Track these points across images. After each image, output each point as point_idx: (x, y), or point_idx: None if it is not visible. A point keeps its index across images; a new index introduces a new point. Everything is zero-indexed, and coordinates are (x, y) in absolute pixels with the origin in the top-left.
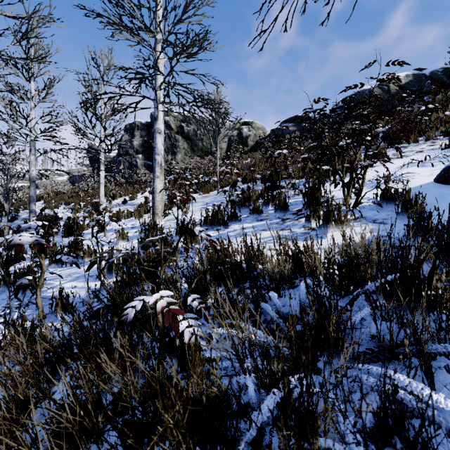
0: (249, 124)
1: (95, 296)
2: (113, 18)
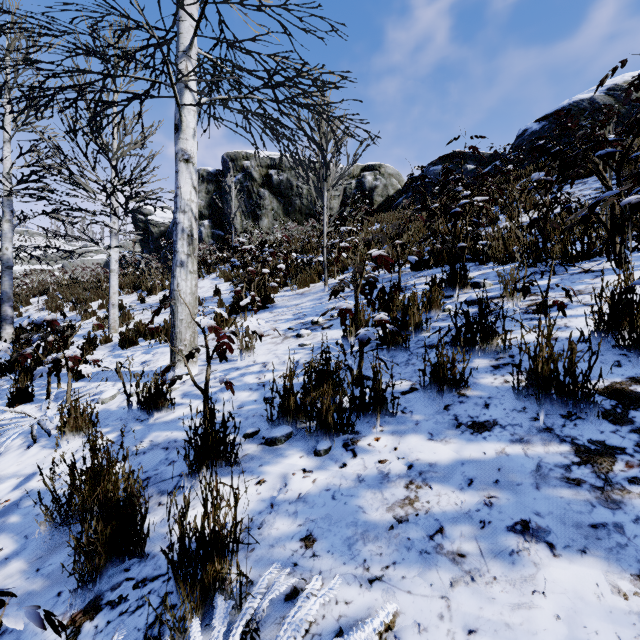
0: (375, 169)
1: None
2: None
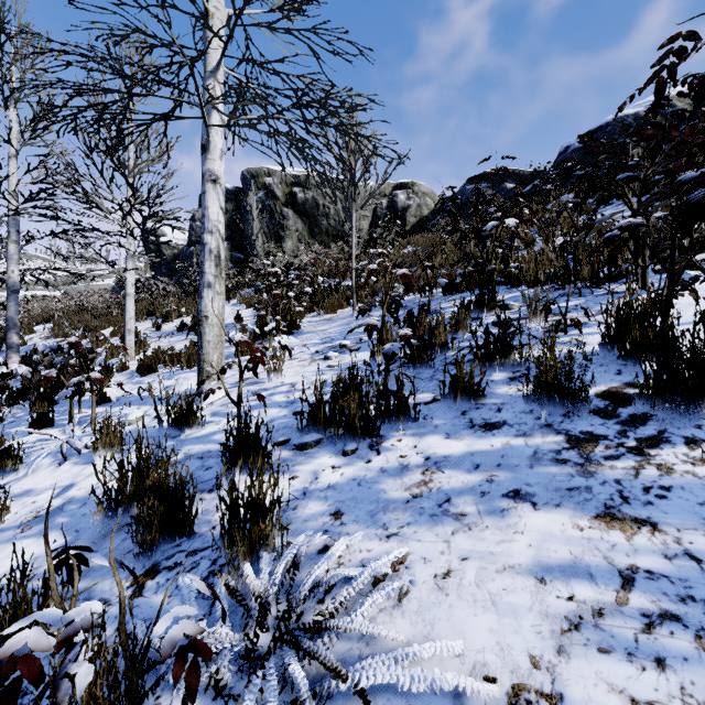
0: (408, 188)
1: None
2: None
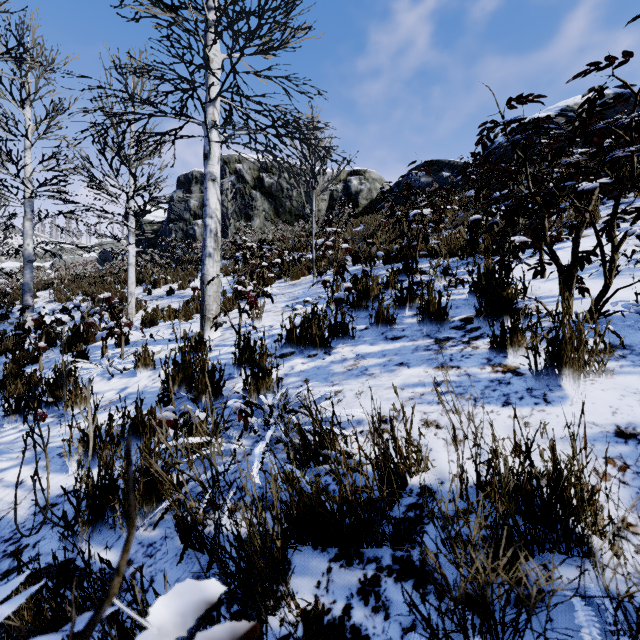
0: (360, 174)
1: None
2: None
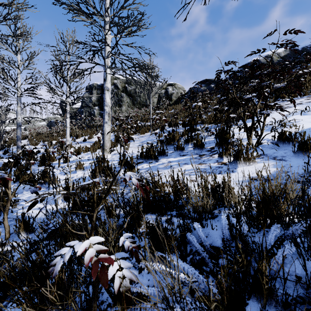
0: (173, 85)
1: (41, 228)
2: (73, 5)
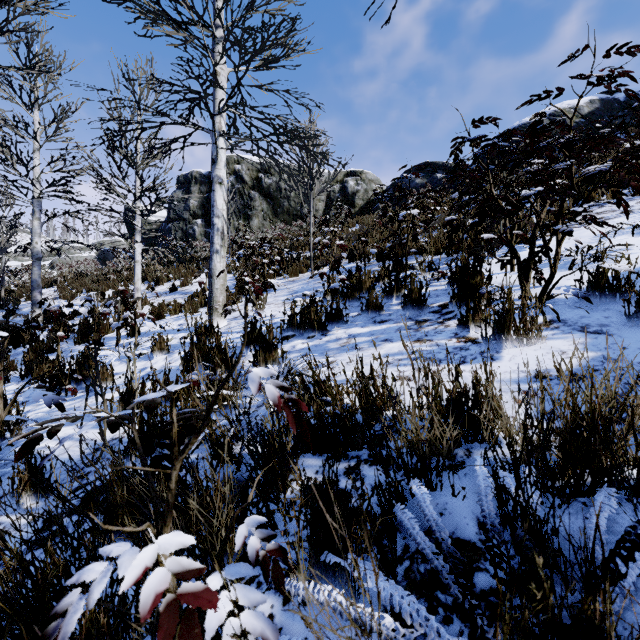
0: (357, 175)
1: (58, 495)
2: (146, 3)
